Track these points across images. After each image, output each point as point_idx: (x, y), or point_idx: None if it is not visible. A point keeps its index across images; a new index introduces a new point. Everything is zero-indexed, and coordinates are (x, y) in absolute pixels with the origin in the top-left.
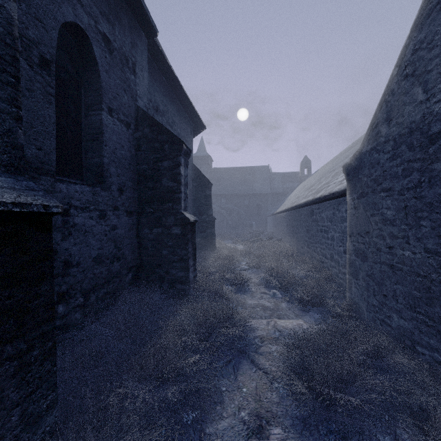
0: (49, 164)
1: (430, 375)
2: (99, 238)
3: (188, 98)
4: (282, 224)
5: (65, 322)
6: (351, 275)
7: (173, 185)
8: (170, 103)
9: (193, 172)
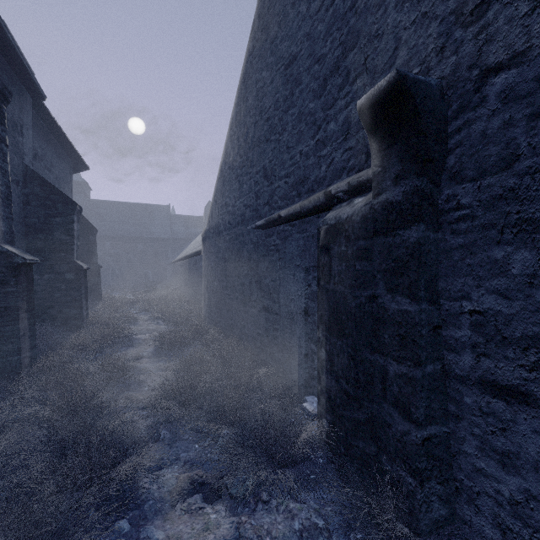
0: None
1: (216, 332)
2: None
3: (70, 143)
4: (179, 273)
5: None
6: (204, 301)
7: (66, 238)
8: (48, 146)
9: None
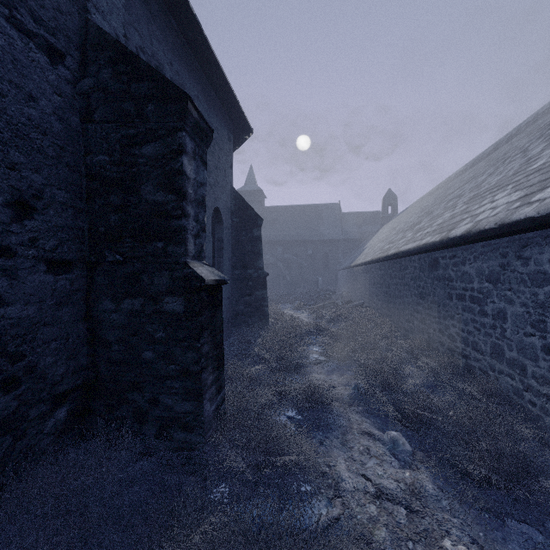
0: None
1: None
2: None
3: (221, 70)
4: (364, 282)
5: None
6: None
7: (166, 200)
8: (188, 74)
9: (232, 201)
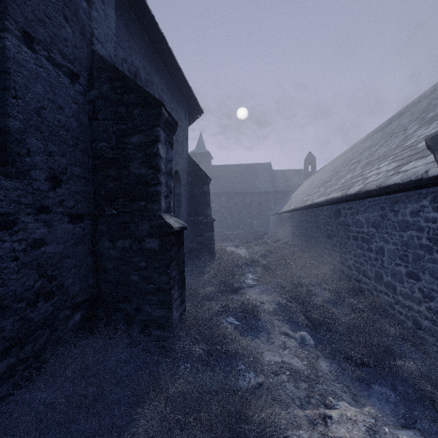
0: None
1: None
2: None
3: (180, 69)
4: (289, 225)
5: None
6: None
7: (146, 173)
8: (156, 74)
9: (188, 165)
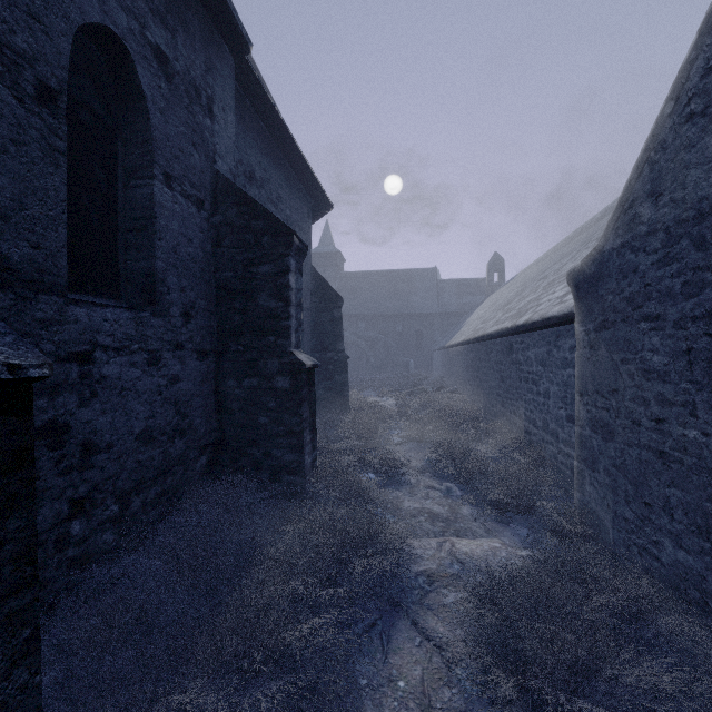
0: (54, 273)
1: None
2: (148, 398)
3: (303, 159)
4: (458, 366)
5: (84, 551)
6: (582, 463)
7: (276, 306)
8: (273, 167)
9: (312, 281)
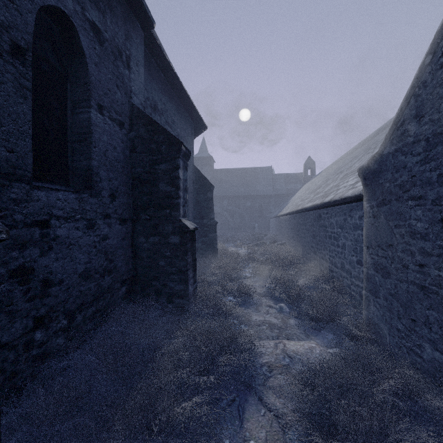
0: (23, 168)
1: None
2: (87, 250)
3: (188, 97)
4: (286, 228)
5: (44, 350)
6: (368, 292)
7: (171, 190)
8: (169, 102)
9: (194, 174)
